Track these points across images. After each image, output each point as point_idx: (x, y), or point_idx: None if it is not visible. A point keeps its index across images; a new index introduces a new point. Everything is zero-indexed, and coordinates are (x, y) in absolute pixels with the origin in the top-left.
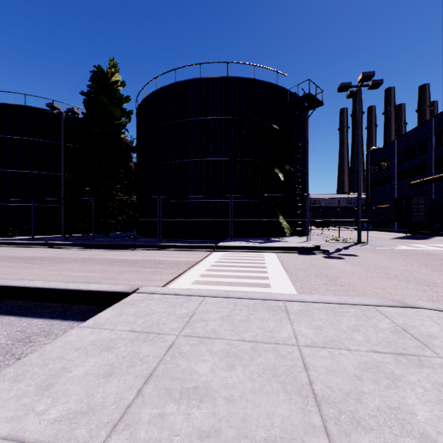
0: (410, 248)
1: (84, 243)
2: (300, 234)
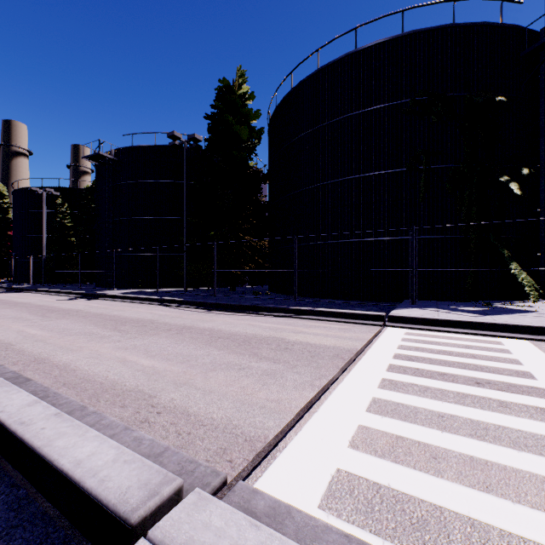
0: None
1: (198, 302)
2: None
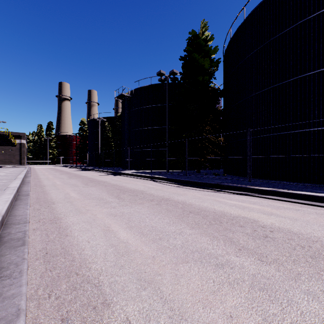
0: None
1: (174, 179)
2: None
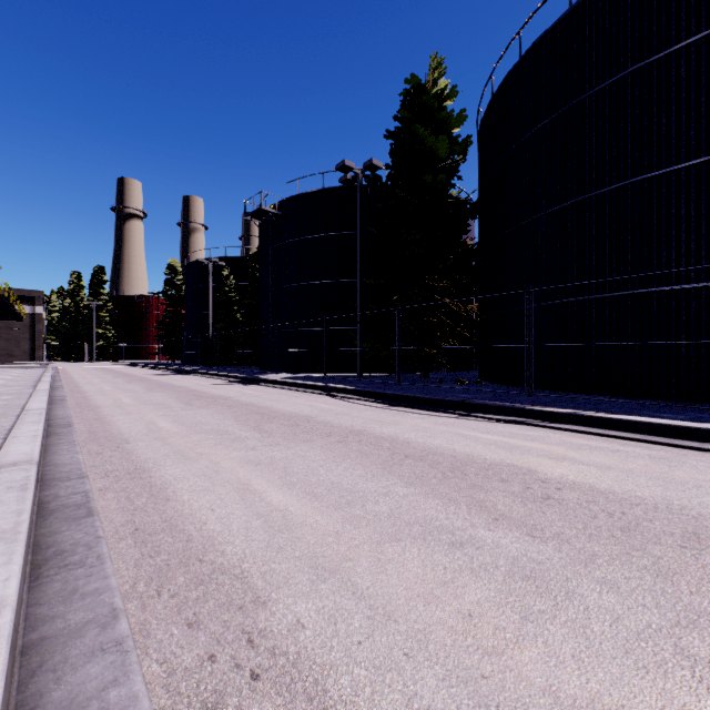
0: None
1: (375, 392)
2: None
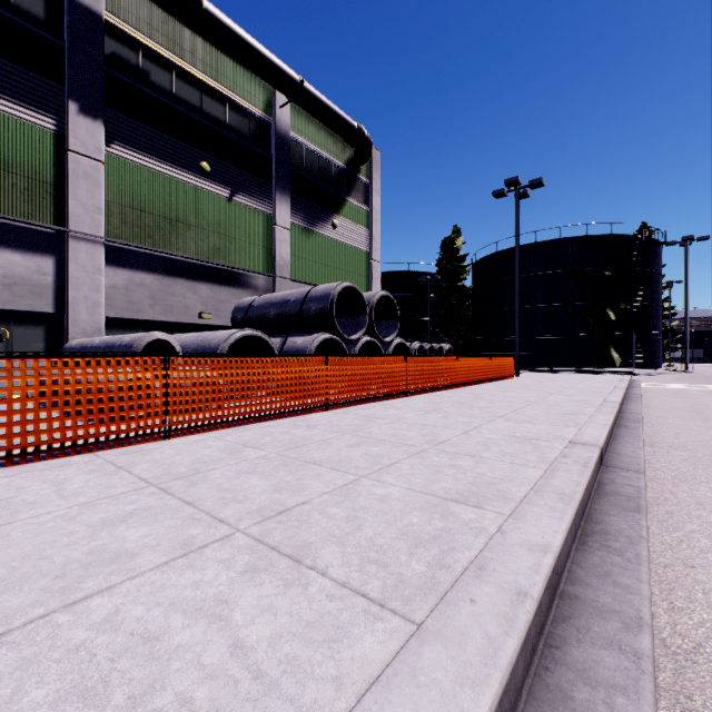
0: None
1: None
2: (642, 366)
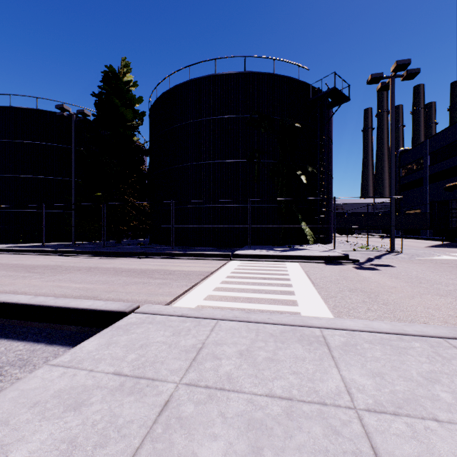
0: (453, 258)
1: (93, 251)
2: (324, 241)
